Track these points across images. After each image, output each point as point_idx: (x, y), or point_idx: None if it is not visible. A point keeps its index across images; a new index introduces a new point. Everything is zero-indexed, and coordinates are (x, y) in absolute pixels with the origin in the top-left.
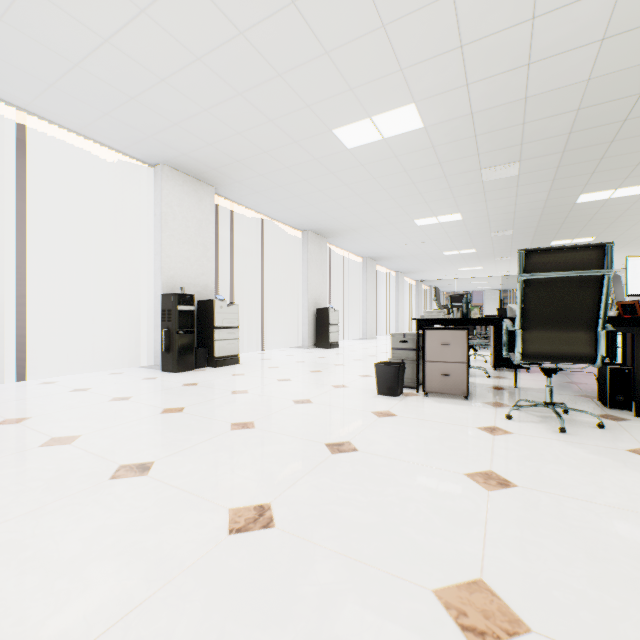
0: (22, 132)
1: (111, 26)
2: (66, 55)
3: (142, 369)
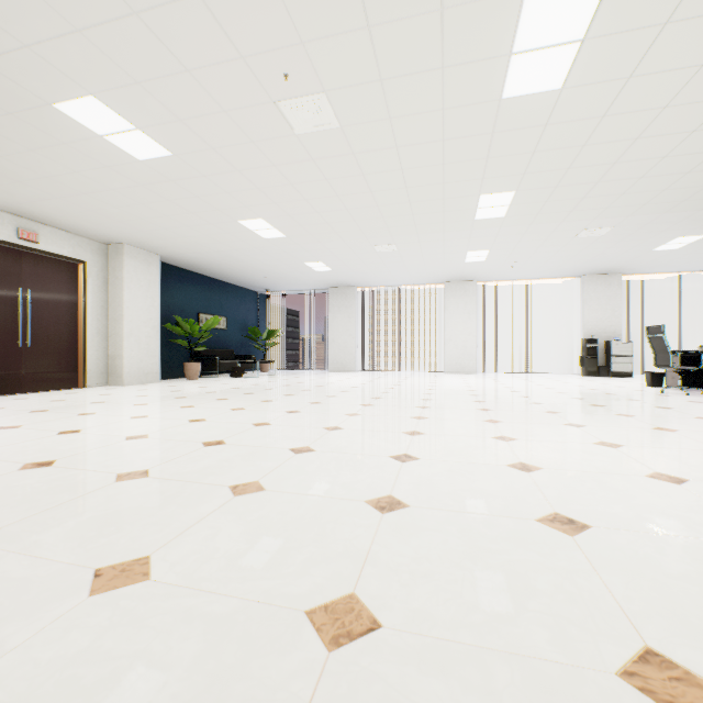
0: (528, 282)
1: (540, 265)
2: (532, 271)
3: (574, 375)
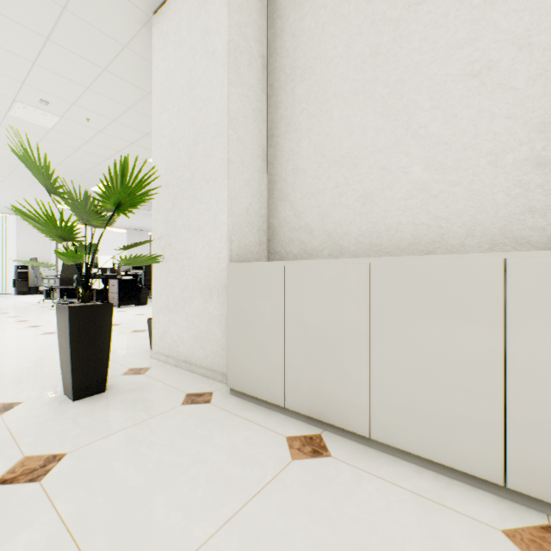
0: None
1: None
2: None
3: (12, 295)
